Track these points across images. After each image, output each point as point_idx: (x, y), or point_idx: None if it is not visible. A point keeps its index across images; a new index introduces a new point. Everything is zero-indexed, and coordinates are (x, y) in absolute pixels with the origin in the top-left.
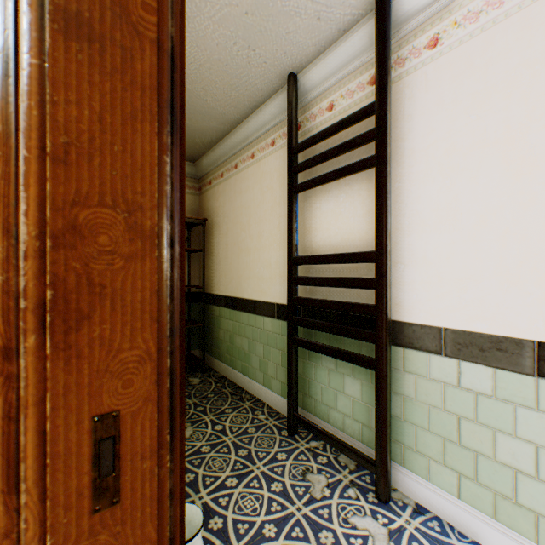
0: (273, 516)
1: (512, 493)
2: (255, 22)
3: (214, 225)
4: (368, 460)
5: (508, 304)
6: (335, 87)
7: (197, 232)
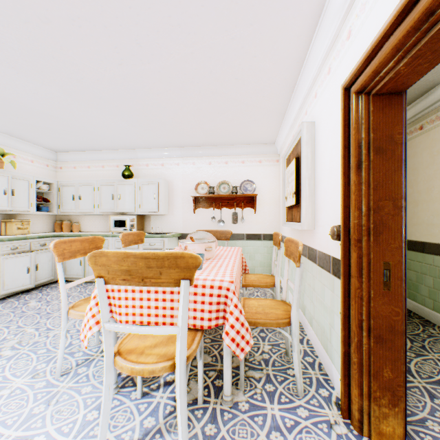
0: None
1: None
2: None
3: None
4: None
5: None
6: None
7: None
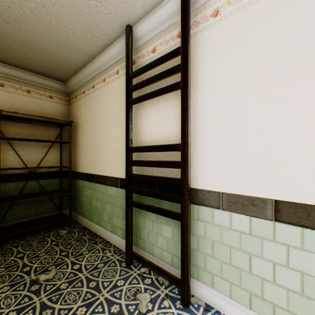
0: None
1: (260, 293)
2: None
3: (78, 125)
4: (176, 280)
5: (258, 177)
6: (156, 37)
7: (67, 130)
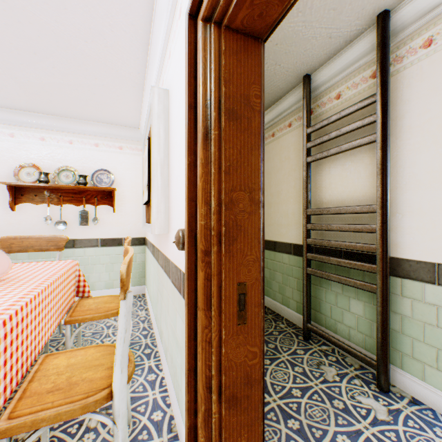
0: (298, 385)
1: None
2: (281, 48)
3: None
4: (370, 360)
5: None
6: (341, 81)
7: None
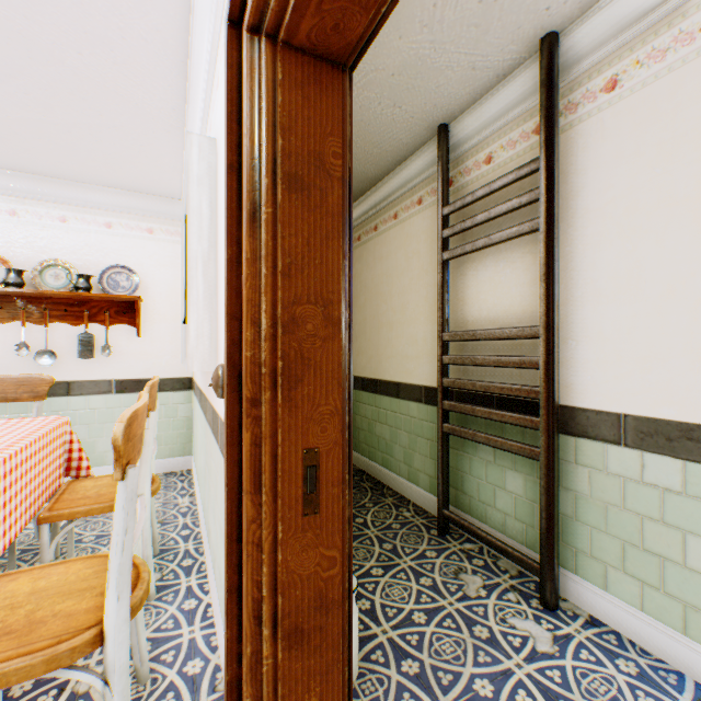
0: (423, 606)
1: None
2: (401, 82)
3: None
4: (531, 562)
5: (700, 386)
6: (493, 136)
7: None
